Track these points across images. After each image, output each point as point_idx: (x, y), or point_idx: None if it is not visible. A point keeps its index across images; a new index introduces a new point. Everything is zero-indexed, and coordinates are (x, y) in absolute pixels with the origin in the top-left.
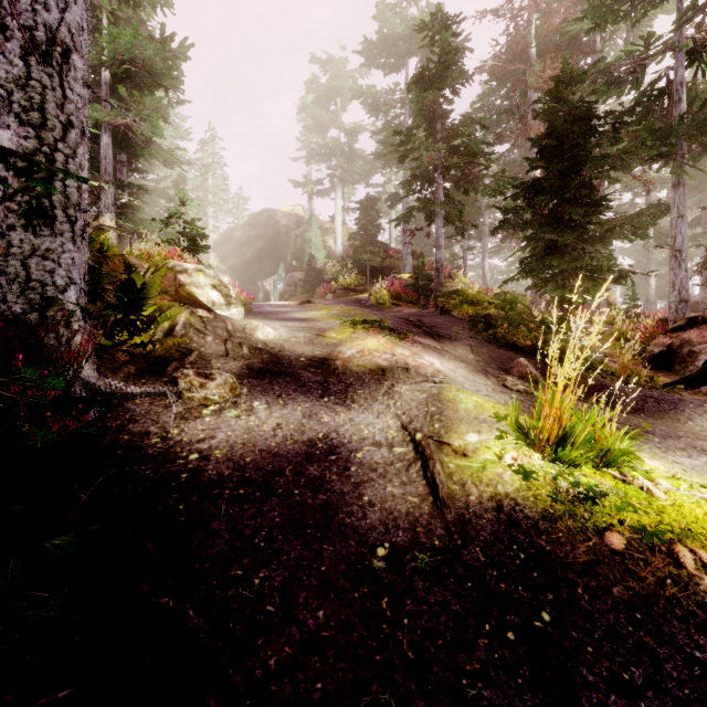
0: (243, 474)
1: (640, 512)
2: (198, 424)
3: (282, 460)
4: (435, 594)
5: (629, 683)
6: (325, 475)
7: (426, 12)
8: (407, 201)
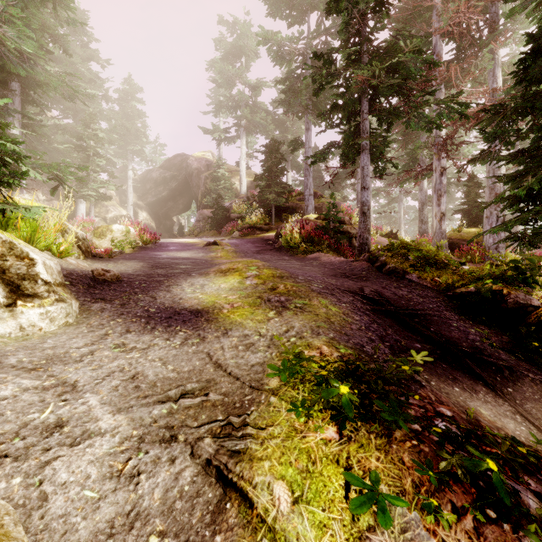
0: None
1: None
2: None
3: None
4: None
5: None
6: None
7: None
8: (309, 145)
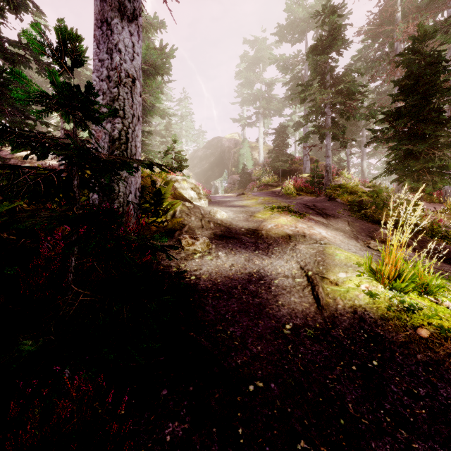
0: (217, 287)
1: (443, 319)
2: (193, 262)
3: (235, 281)
4: (315, 347)
5: (416, 394)
6: (258, 290)
7: (320, 0)
8: (306, 126)
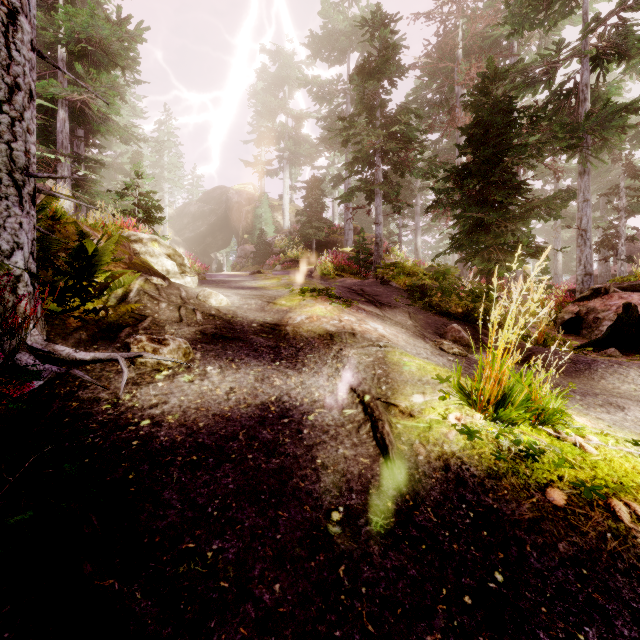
0: (196, 439)
1: (575, 467)
2: (150, 390)
3: (235, 424)
4: (391, 559)
5: None
6: (278, 438)
7: (366, 12)
8: (348, 182)
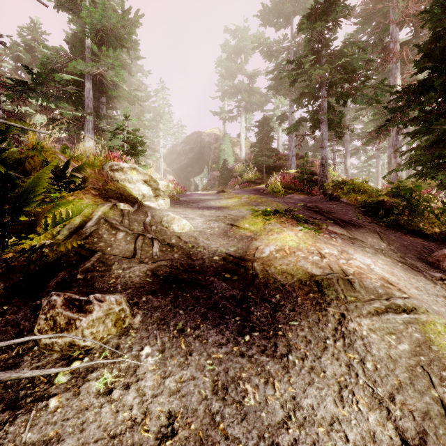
0: None
1: None
2: (27, 424)
3: None
4: None
5: None
6: None
7: None
8: (292, 118)
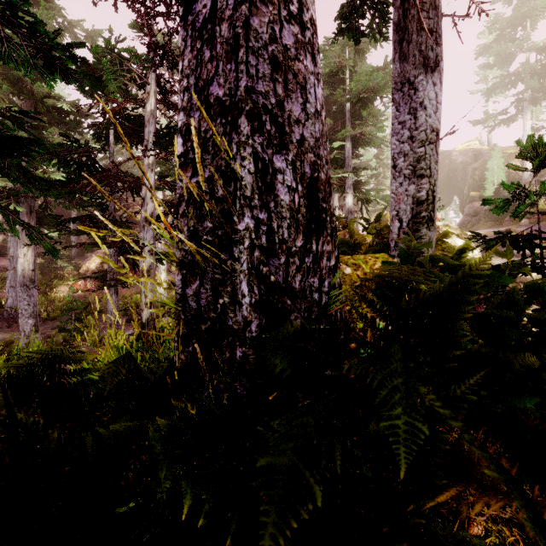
0: None
1: None
2: None
3: None
4: None
5: None
6: None
7: None
8: None
